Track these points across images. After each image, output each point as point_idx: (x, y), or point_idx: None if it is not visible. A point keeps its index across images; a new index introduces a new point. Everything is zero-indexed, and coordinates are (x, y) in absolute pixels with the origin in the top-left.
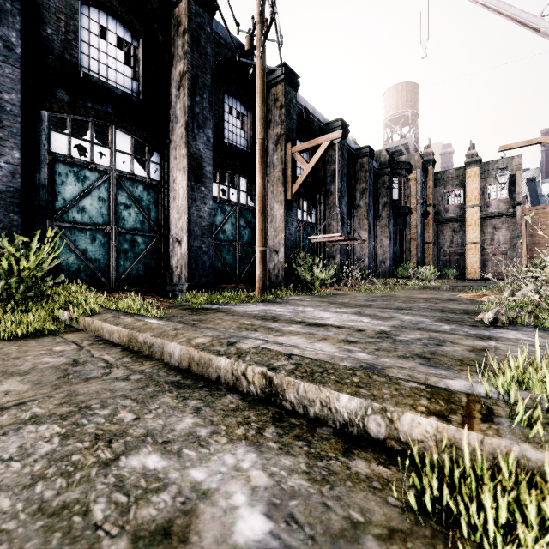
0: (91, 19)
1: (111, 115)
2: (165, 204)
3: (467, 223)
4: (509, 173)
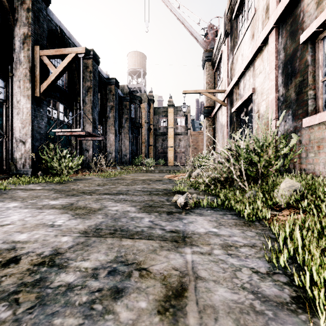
0: None
1: None
2: None
3: (168, 136)
4: (187, 107)
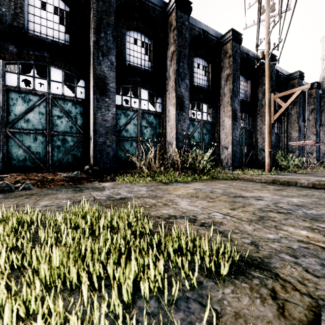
0: (195, 62)
1: (202, 98)
2: (218, 132)
3: None
4: None
